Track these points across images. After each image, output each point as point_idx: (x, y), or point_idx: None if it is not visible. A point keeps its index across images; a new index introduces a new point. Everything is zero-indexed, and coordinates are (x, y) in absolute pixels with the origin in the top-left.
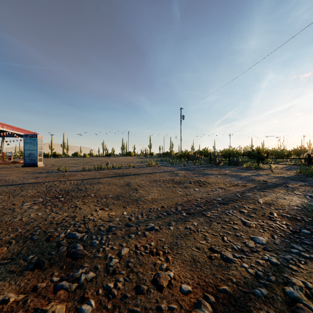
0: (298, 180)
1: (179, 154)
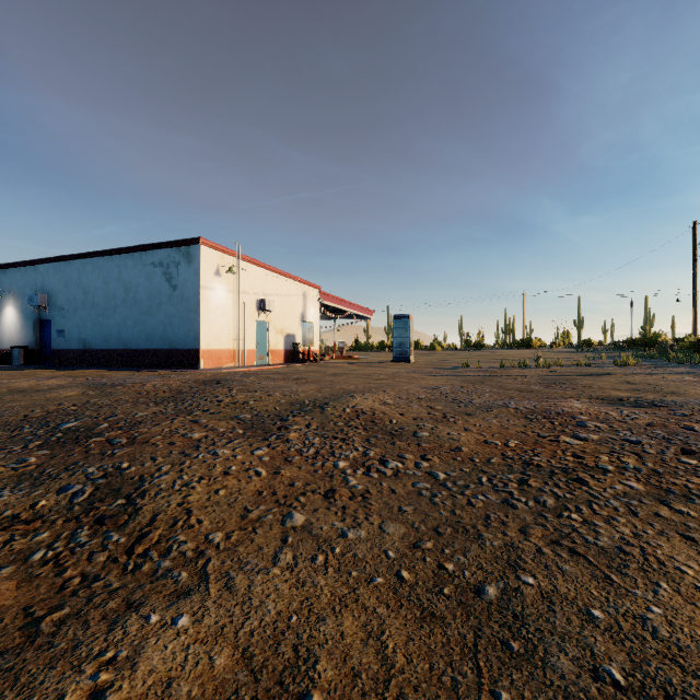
0: None
1: (690, 342)
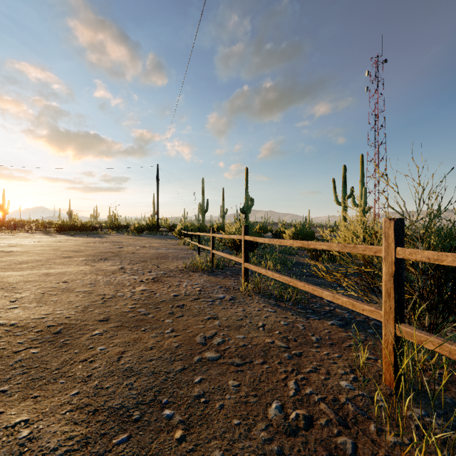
0: (50, 235)
1: None
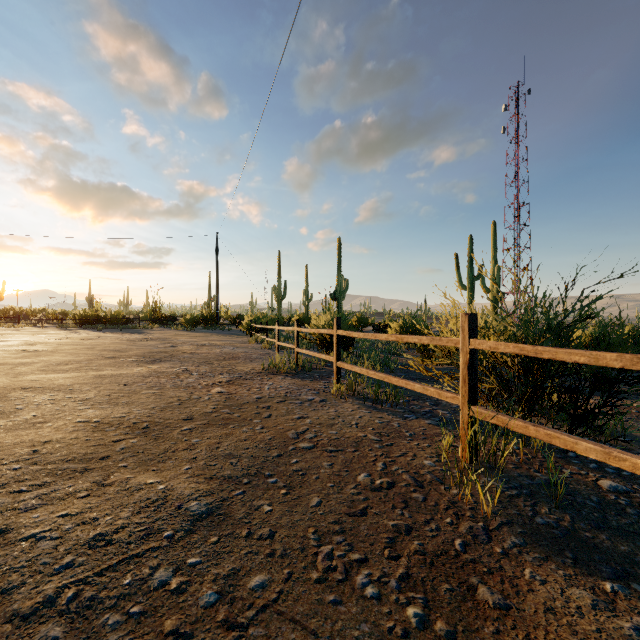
0: (68, 329)
1: None
